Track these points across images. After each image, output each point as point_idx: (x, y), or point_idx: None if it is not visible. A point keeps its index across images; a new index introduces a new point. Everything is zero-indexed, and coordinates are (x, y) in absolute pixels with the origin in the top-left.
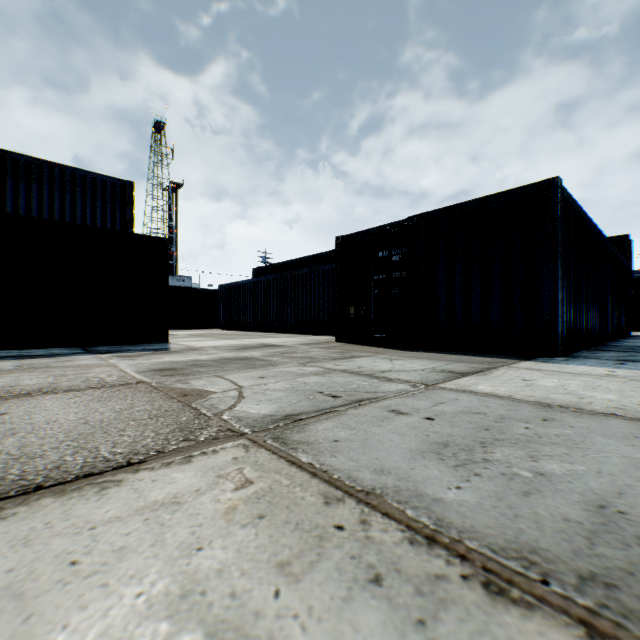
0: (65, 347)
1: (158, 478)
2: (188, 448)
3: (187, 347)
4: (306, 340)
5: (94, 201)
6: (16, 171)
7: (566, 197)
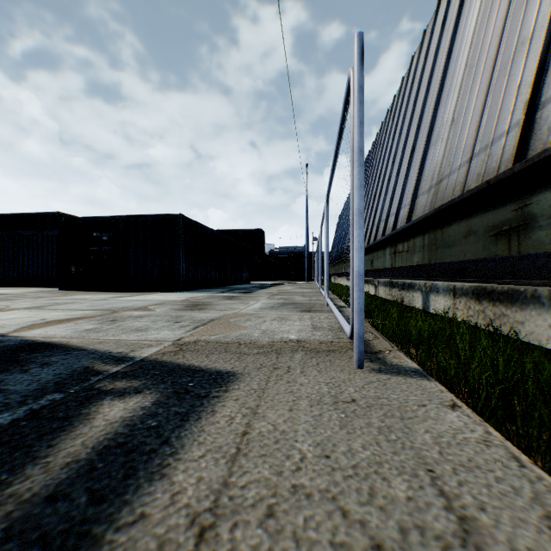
0: None
1: (4, 313)
2: (5, 311)
3: None
4: (32, 290)
5: None
6: None
7: (189, 221)
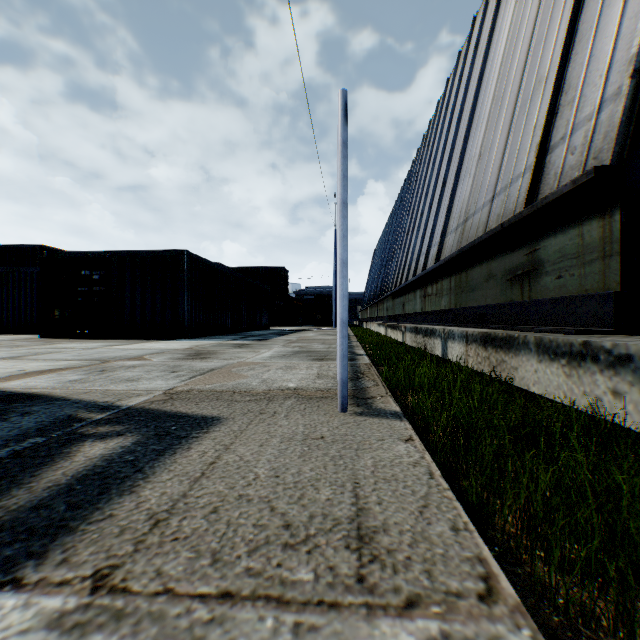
0: None
1: None
2: None
3: None
4: (7, 338)
5: None
6: None
7: (196, 258)
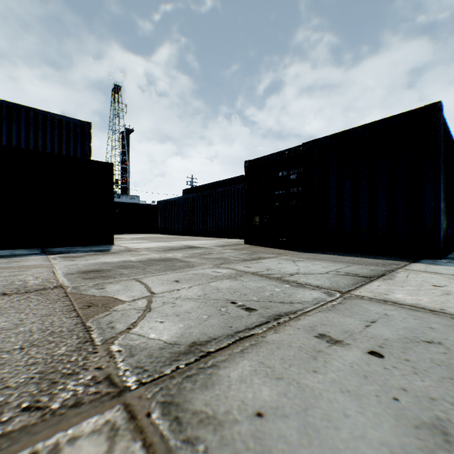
0: (29, 248)
1: None
2: (17, 436)
3: (125, 248)
4: (221, 242)
5: (60, 137)
6: (0, 113)
7: (443, 121)
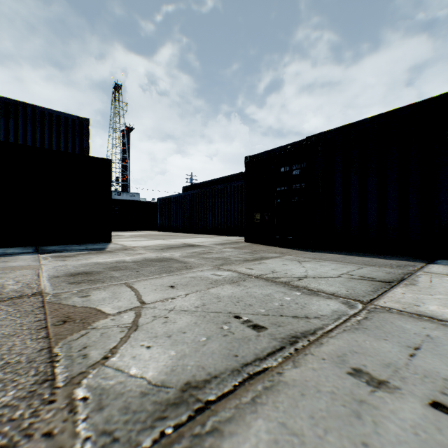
0: (23, 246)
1: None
2: None
3: (122, 247)
4: (220, 240)
5: (58, 133)
6: None
7: None
